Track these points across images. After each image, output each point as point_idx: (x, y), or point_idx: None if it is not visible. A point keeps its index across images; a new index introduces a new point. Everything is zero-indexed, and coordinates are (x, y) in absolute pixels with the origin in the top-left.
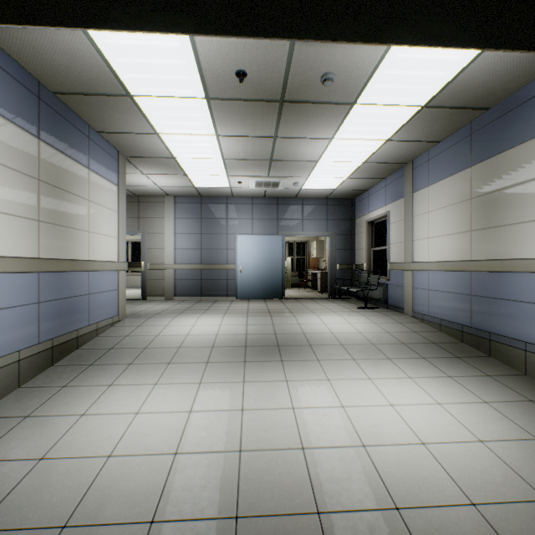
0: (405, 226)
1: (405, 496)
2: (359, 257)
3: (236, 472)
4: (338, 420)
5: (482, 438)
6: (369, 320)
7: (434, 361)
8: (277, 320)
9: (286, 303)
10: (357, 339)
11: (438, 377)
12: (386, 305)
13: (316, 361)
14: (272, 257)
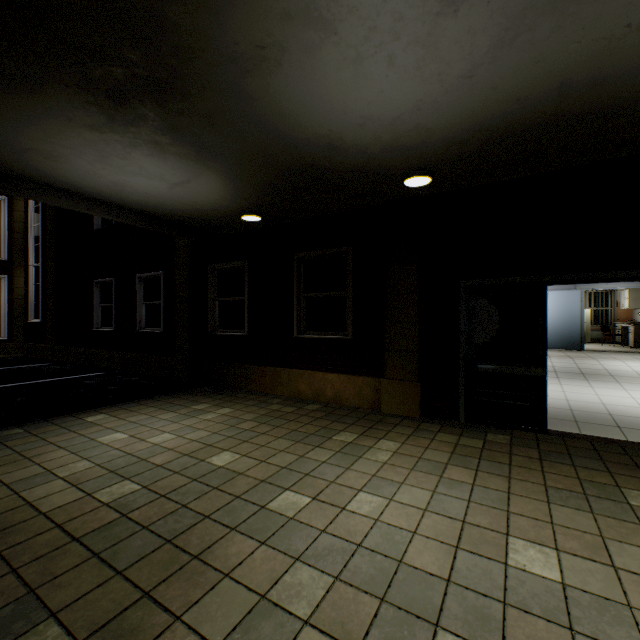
0: None
1: None
2: None
3: (566, 403)
4: (627, 401)
5: None
6: None
7: None
8: (579, 361)
9: (585, 353)
10: None
11: None
12: None
13: (615, 382)
14: (568, 311)
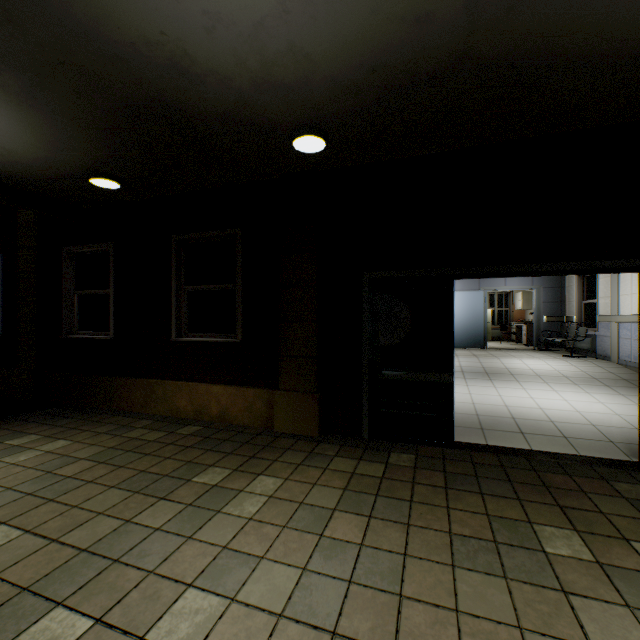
0: (611, 282)
1: (557, 420)
2: (569, 310)
3: (473, 407)
4: (527, 401)
5: (619, 414)
6: (568, 364)
7: (614, 388)
8: (483, 360)
9: (488, 351)
10: (552, 374)
11: (611, 394)
12: (595, 355)
13: (515, 381)
14: (474, 311)
